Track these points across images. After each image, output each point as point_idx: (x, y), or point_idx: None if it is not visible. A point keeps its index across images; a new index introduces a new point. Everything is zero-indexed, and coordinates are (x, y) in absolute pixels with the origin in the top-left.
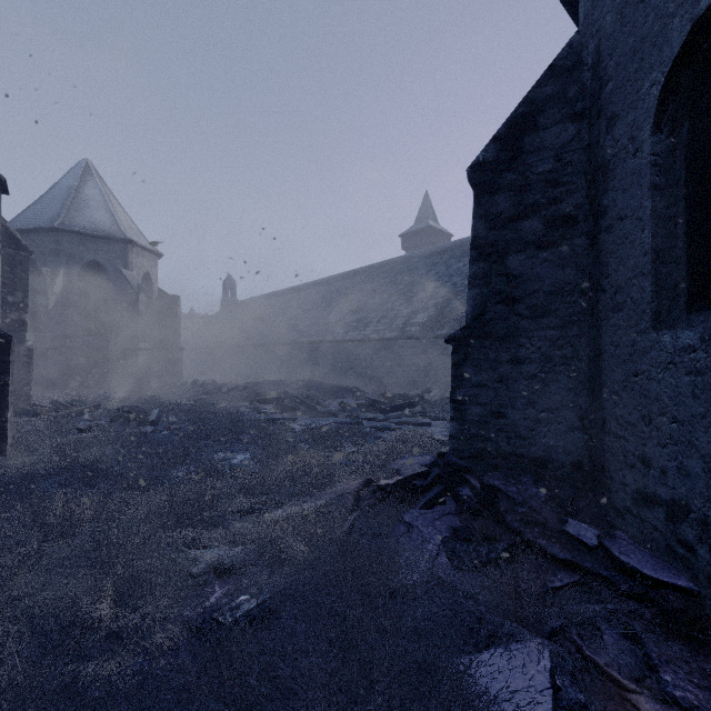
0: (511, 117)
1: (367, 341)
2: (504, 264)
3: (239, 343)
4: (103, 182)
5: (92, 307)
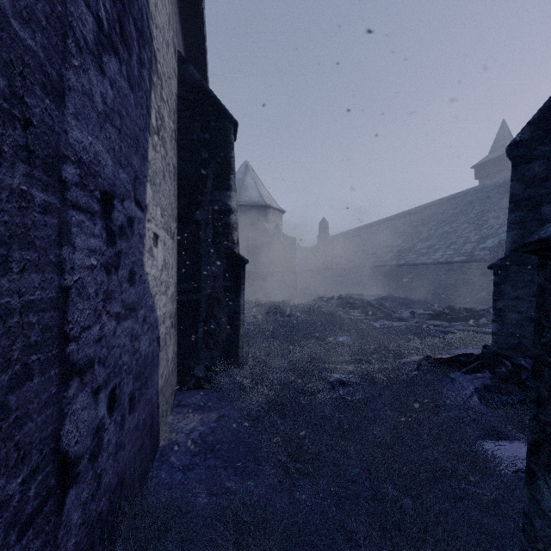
0: (544, 106)
1: (435, 264)
2: (538, 212)
3: (331, 267)
4: (254, 173)
5: (250, 247)
